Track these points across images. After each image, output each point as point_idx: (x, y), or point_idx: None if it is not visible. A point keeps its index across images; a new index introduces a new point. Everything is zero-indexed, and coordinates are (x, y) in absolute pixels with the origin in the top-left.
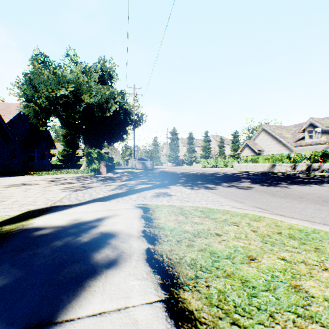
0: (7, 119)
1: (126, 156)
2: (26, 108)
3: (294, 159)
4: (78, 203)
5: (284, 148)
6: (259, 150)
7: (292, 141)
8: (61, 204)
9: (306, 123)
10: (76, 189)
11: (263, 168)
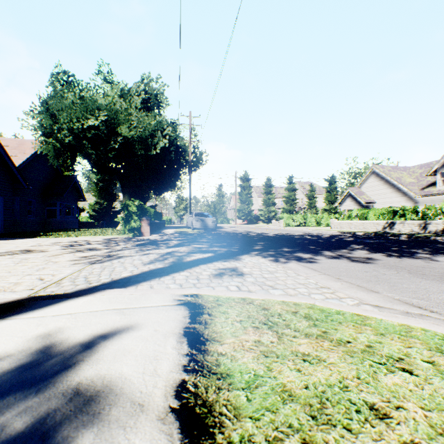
0: (19, 160)
1: (180, 210)
2: (44, 146)
3: (424, 214)
4: (82, 289)
5: (405, 198)
6: (367, 201)
7: (416, 188)
8: (54, 290)
9: (438, 161)
10: (94, 261)
11: (376, 227)
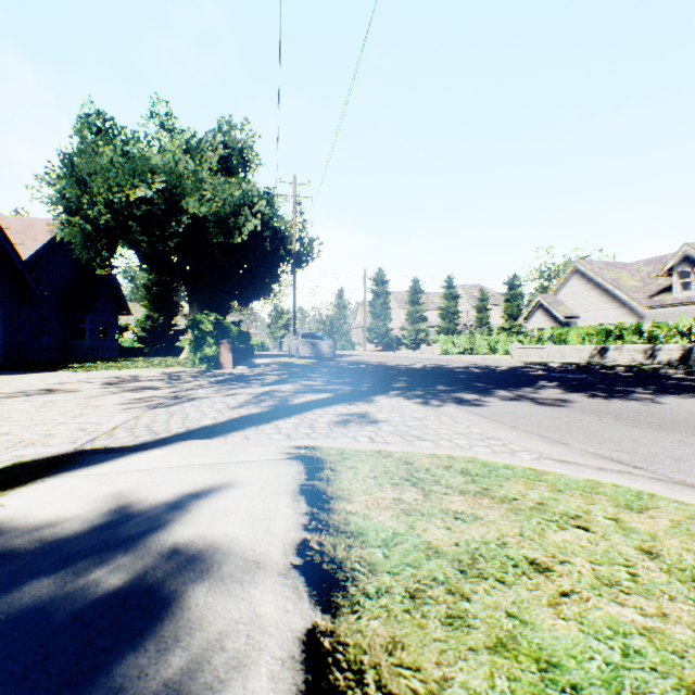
0: (27, 251)
1: (279, 329)
2: (67, 228)
3: (651, 336)
4: (148, 441)
5: (624, 311)
6: (567, 316)
7: (642, 296)
8: (107, 443)
9: (674, 255)
10: (156, 405)
11: (579, 355)
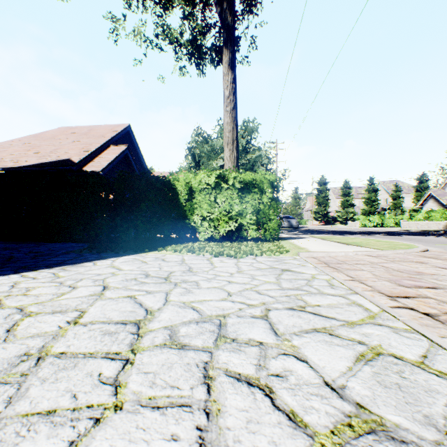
0: None
1: None
2: None
3: None
4: None
5: None
6: None
7: None
8: None
9: None
10: None
11: (437, 226)
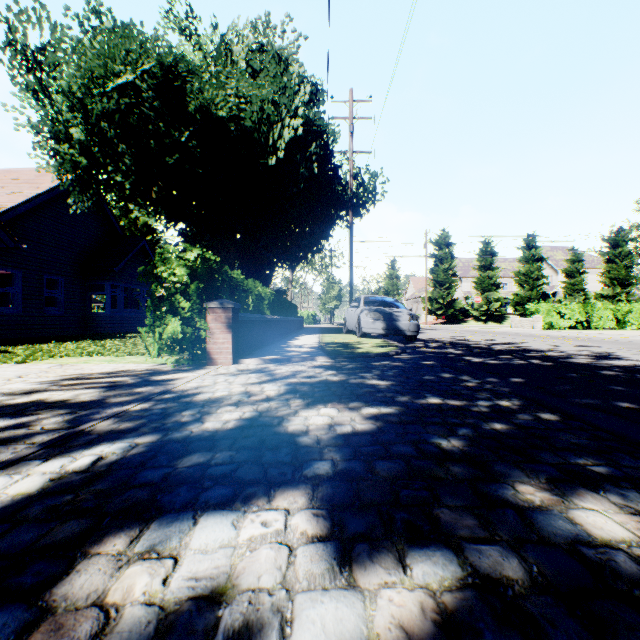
0: (21, 198)
1: (330, 300)
2: (55, 162)
3: None
4: None
5: None
6: None
7: None
8: None
9: None
10: None
11: None
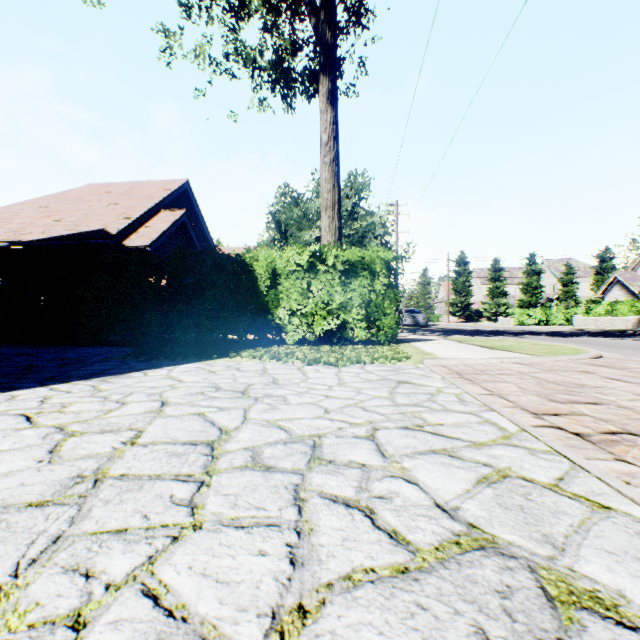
0: None
1: None
2: None
3: None
4: None
5: None
6: None
7: None
8: None
9: None
10: None
11: (624, 324)
